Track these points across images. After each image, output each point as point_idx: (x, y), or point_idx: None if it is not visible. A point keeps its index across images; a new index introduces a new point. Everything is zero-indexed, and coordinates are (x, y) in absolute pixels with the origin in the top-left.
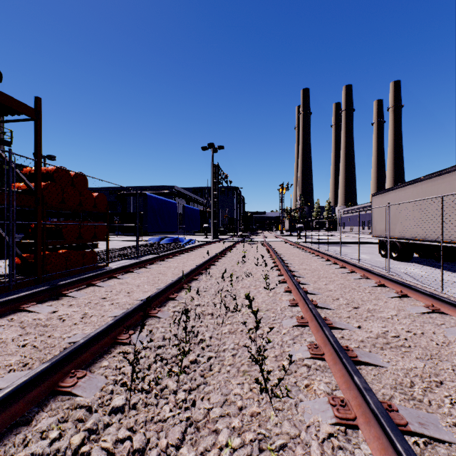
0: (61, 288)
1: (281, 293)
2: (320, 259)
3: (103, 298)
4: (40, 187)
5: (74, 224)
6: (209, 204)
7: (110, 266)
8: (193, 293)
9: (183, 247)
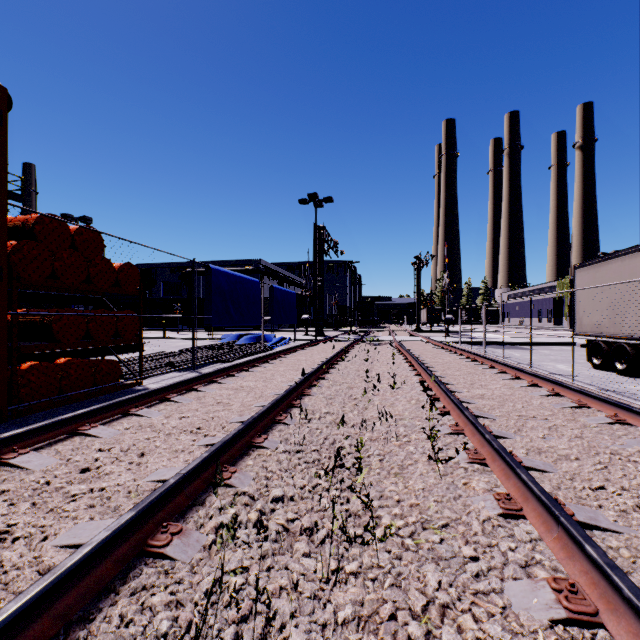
0: (3, 447)
1: (462, 465)
2: (502, 375)
3: (80, 473)
4: (4, 248)
5: (76, 315)
6: (311, 284)
7: (145, 385)
8: (271, 462)
9: (270, 350)
